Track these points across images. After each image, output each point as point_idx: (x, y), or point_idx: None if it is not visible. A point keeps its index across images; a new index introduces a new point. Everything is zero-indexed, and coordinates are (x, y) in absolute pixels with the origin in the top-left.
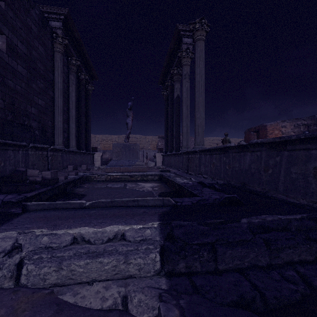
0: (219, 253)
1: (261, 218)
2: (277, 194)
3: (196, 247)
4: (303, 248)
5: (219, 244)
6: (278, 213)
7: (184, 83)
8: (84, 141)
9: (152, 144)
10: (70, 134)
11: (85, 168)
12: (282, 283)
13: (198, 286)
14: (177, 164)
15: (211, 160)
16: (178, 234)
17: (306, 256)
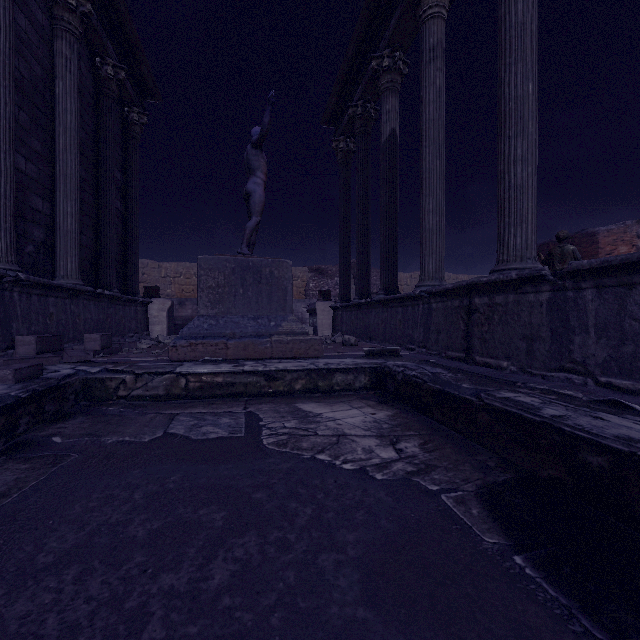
0: None
1: None
2: None
3: None
4: None
5: None
6: None
7: (432, 76)
8: (119, 266)
9: (295, 285)
10: (58, 235)
11: (99, 346)
12: None
13: None
14: (399, 329)
15: None
16: None
17: None
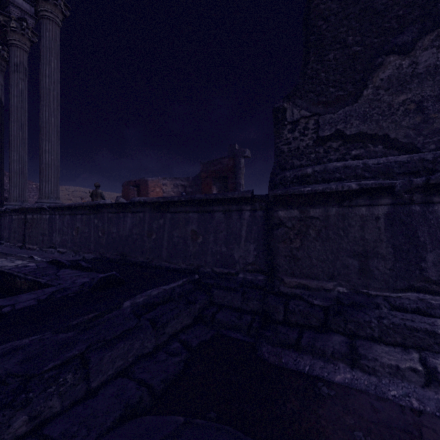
0: (93, 363)
1: (146, 295)
2: (161, 262)
3: (51, 374)
4: (185, 314)
5: (92, 350)
6: (163, 284)
7: (16, 81)
8: None
9: None
10: None
11: None
12: (168, 360)
13: (57, 437)
14: None
15: (73, 223)
16: (9, 368)
17: (187, 321)
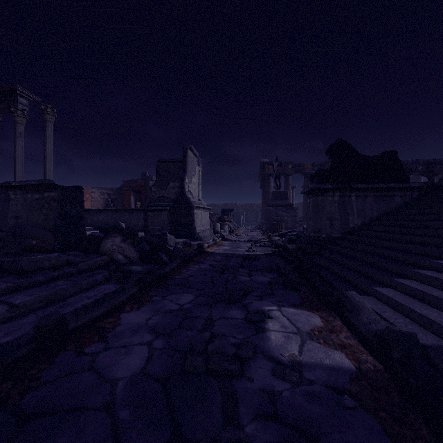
0: None
1: None
2: None
3: None
4: None
5: None
6: None
7: (20, 142)
8: None
9: None
10: None
11: None
12: None
13: None
14: None
15: None
16: None
17: None
